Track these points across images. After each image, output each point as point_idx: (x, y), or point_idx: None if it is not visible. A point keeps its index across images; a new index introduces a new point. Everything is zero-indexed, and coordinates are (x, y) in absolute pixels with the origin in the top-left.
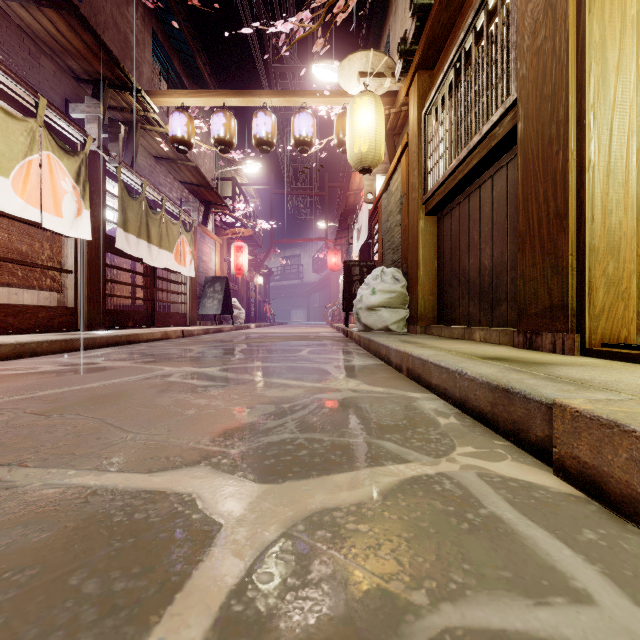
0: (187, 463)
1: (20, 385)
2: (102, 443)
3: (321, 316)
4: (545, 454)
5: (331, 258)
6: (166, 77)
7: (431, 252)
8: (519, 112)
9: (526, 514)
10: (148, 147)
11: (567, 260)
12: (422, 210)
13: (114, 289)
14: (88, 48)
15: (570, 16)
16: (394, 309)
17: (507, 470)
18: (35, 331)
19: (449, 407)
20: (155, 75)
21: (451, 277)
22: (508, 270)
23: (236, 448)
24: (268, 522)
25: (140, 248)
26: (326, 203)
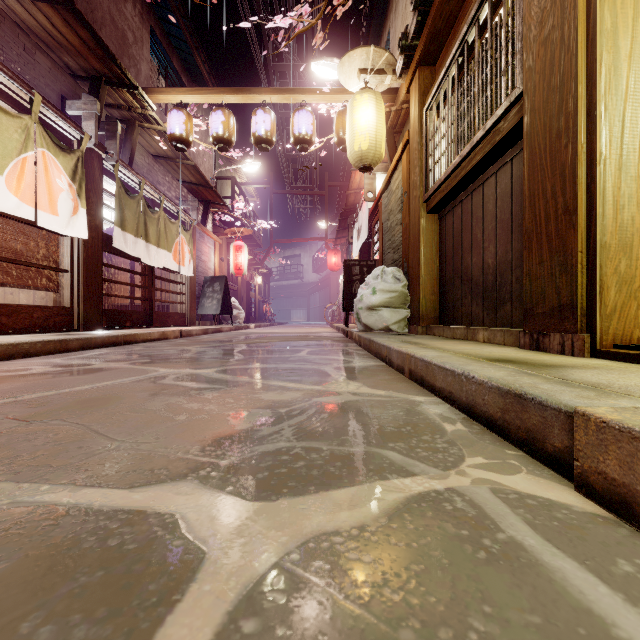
0: (173, 476)
1: (7, 388)
2: (83, 453)
3: (321, 316)
4: (564, 467)
5: (331, 258)
6: (165, 75)
7: (433, 251)
8: (525, 105)
9: (550, 539)
10: (146, 145)
11: (577, 257)
12: (423, 208)
13: (112, 289)
14: (84, 44)
15: (580, 3)
16: (395, 309)
17: (523, 485)
18: (30, 331)
19: (455, 412)
20: (153, 73)
21: (453, 276)
22: (513, 269)
23: (227, 459)
24: (258, 550)
25: (138, 247)
26: (326, 203)
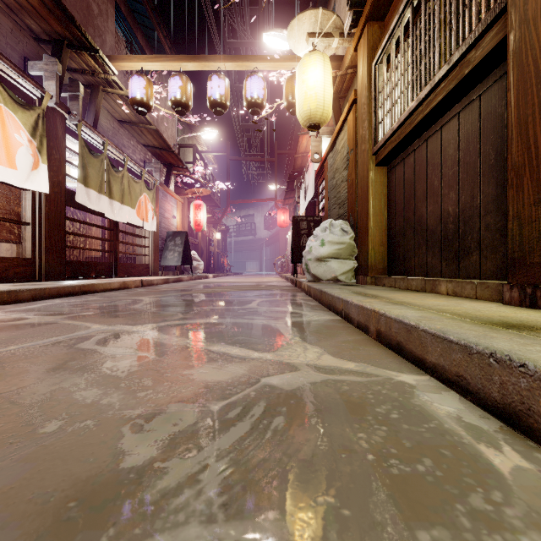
0: None
1: None
2: None
3: (271, 267)
4: None
5: (280, 216)
6: (130, 49)
7: (381, 203)
8: (512, 19)
9: None
10: (111, 111)
11: None
12: (372, 161)
13: (85, 243)
14: (43, 4)
15: None
16: (342, 260)
17: None
18: None
19: (477, 411)
20: (119, 46)
21: (404, 227)
22: (481, 215)
23: None
24: None
25: (101, 203)
26: (276, 168)
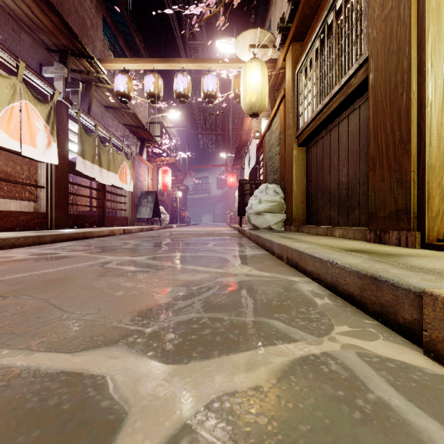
0: (107, 342)
1: None
2: (40, 322)
3: (223, 219)
4: (413, 335)
5: (229, 178)
6: (113, 50)
7: (302, 173)
8: (370, 65)
9: (412, 400)
10: (100, 99)
11: (410, 175)
12: (295, 142)
13: (77, 200)
14: (55, 26)
15: None
16: (275, 214)
17: (382, 350)
18: (16, 229)
19: (322, 289)
20: (105, 48)
21: (316, 190)
22: (360, 184)
23: (151, 327)
24: (171, 410)
25: (94, 170)
26: (226, 140)
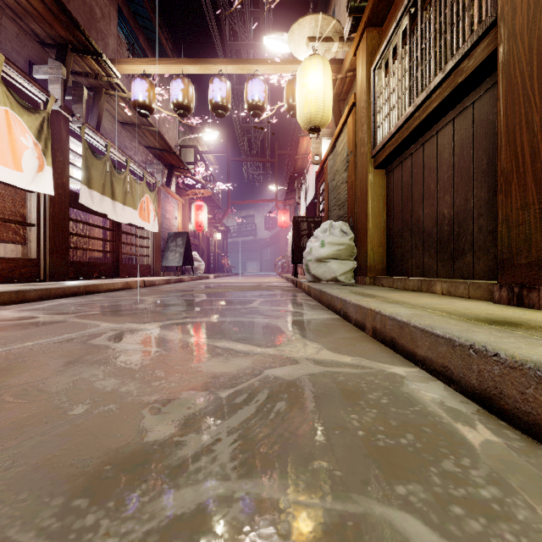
0: None
1: None
2: None
3: (272, 268)
4: None
5: (281, 217)
6: (132, 51)
7: (380, 205)
8: (501, 32)
9: None
10: (114, 113)
11: None
12: (371, 164)
13: (87, 243)
14: (48, 10)
15: None
16: (342, 261)
17: None
18: None
19: (458, 397)
20: (121, 49)
21: (402, 228)
22: (474, 217)
23: None
24: None
25: (104, 204)
26: (276, 169)
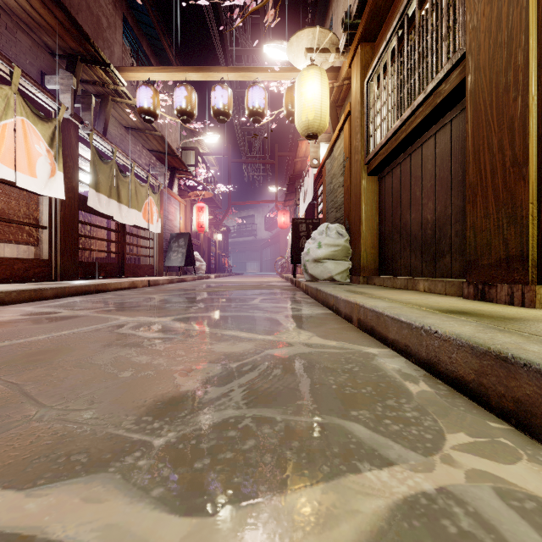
0: (90, 466)
1: None
2: None
3: (272, 268)
4: None
5: (280, 217)
6: (136, 57)
7: (373, 209)
8: (469, 64)
9: None
10: (119, 118)
11: (527, 209)
12: (364, 170)
13: (91, 244)
14: (60, 24)
15: None
16: (338, 261)
17: (534, 482)
18: (11, 281)
19: (413, 367)
20: (126, 55)
21: (392, 231)
22: (452, 223)
23: (163, 435)
24: None
25: (111, 207)
26: (276, 170)
